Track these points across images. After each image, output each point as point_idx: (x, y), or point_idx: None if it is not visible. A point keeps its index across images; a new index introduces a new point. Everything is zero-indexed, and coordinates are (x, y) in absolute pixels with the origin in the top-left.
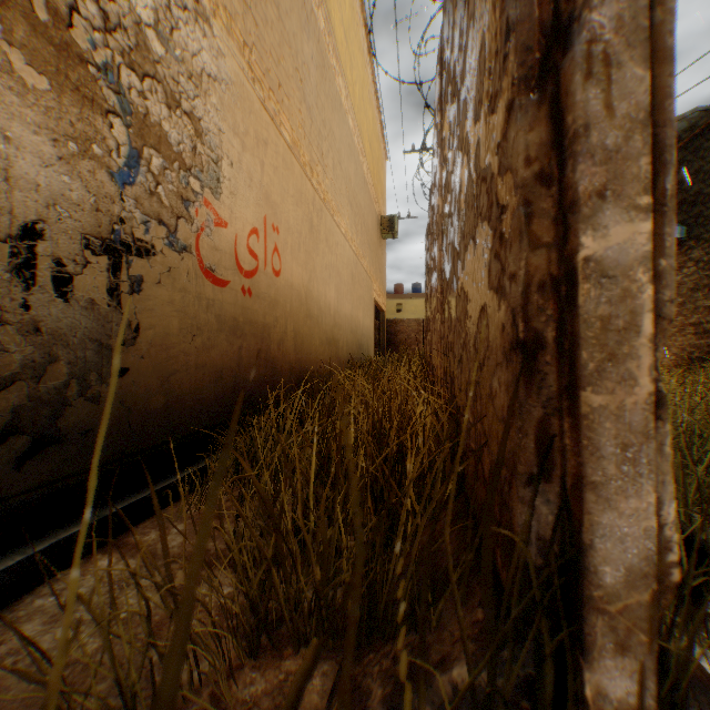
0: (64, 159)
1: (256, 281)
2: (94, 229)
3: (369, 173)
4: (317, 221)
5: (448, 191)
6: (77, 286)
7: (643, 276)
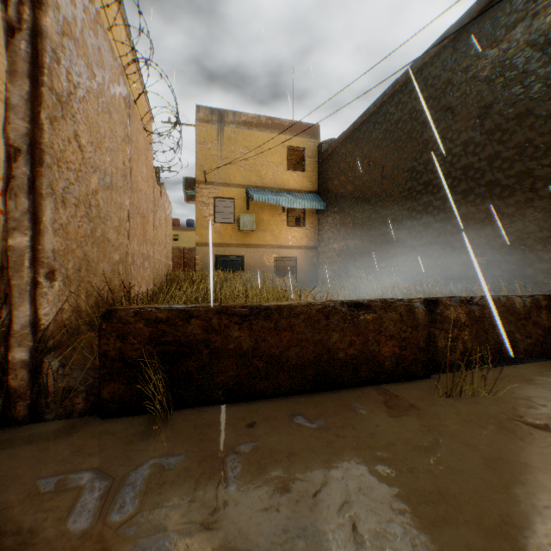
0: None
1: None
2: None
3: None
4: None
5: None
6: None
7: (28, 251)
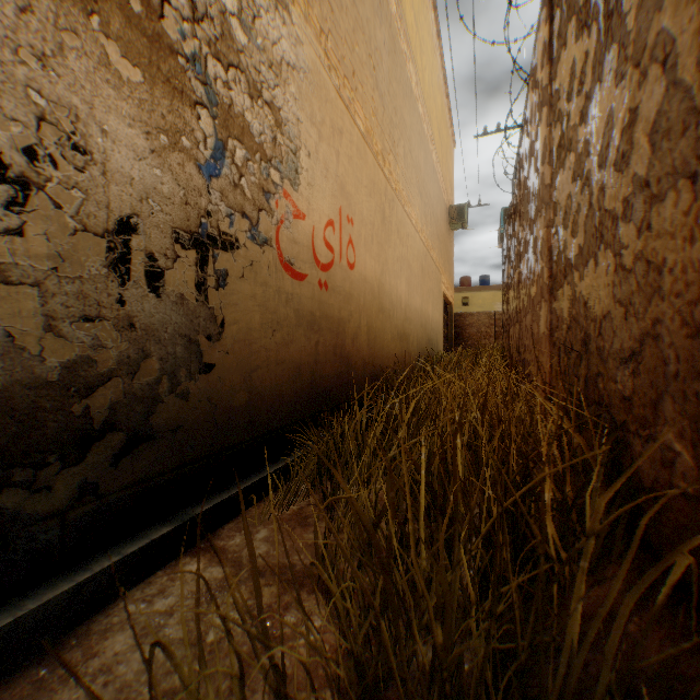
0: (155, 152)
1: (332, 274)
2: (183, 222)
3: (438, 162)
4: (389, 212)
5: (569, 150)
6: (166, 281)
7: None
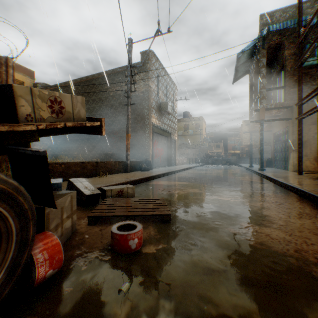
0: None
1: None
2: None
3: None
4: None
5: None
6: None
7: None
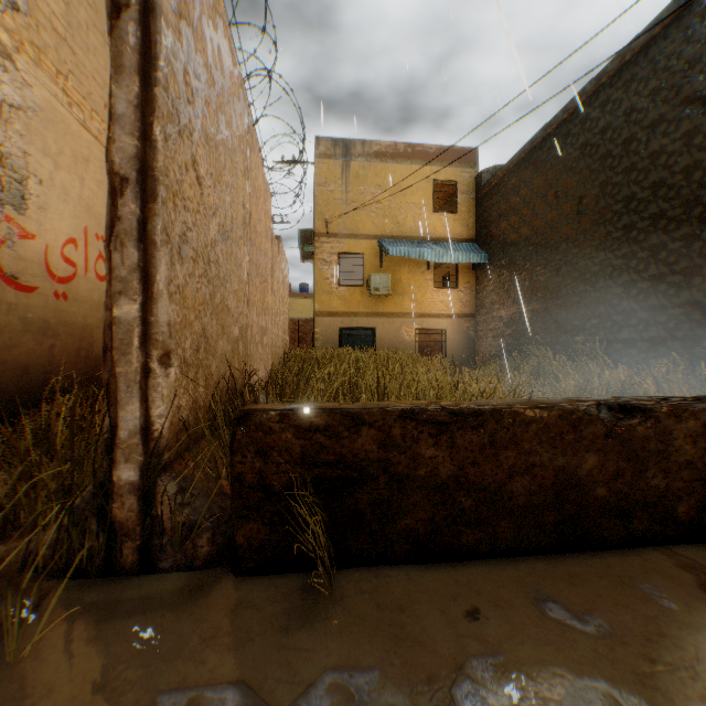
0: None
1: (75, 286)
2: None
3: None
4: None
5: None
6: None
7: (136, 325)
